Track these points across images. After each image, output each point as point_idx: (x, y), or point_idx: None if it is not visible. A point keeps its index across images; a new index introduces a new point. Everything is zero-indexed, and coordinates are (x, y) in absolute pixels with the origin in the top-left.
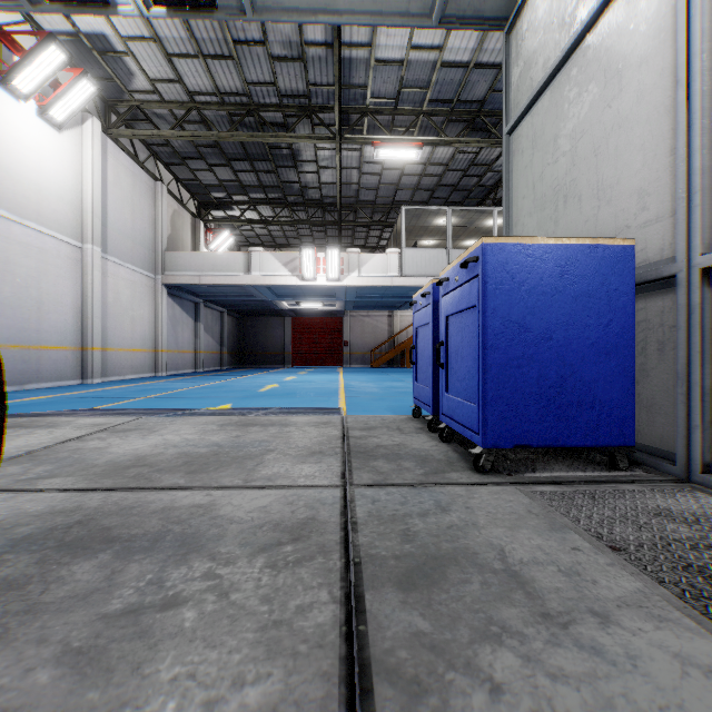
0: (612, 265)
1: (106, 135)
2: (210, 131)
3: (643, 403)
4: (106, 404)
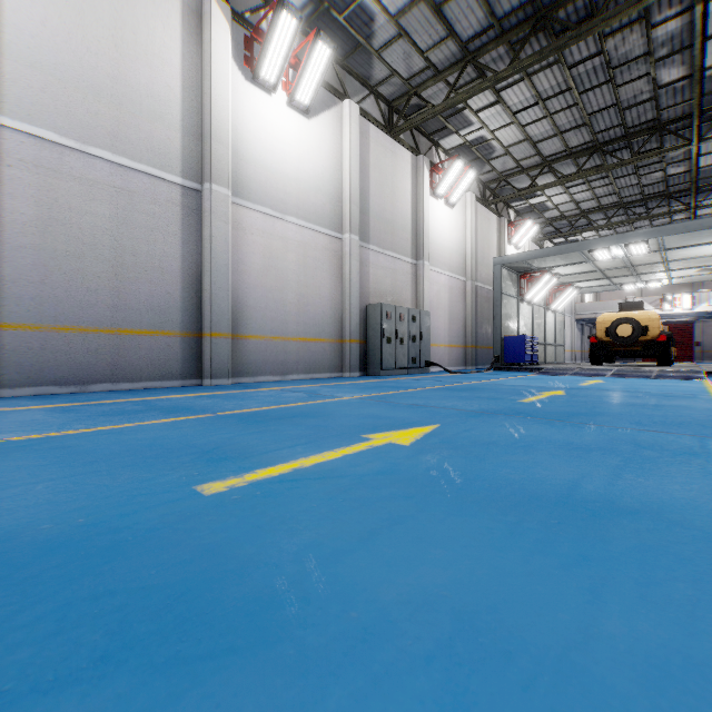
0: None
1: None
2: None
3: None
4: None
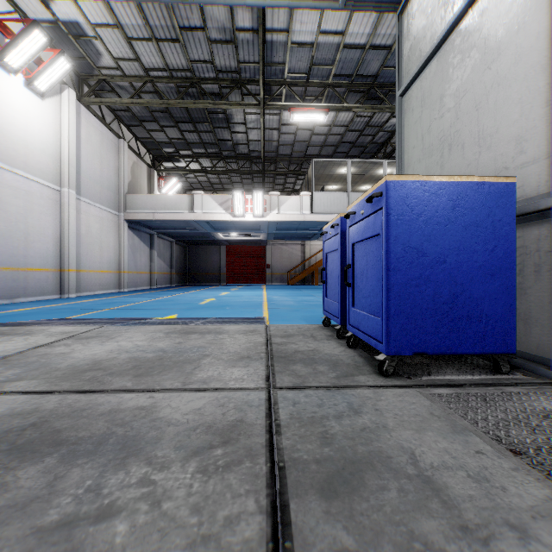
0: (496, 199)
1: (79, 102)
2: (162, 99)
3: (520, 316)
4: (77, 314)
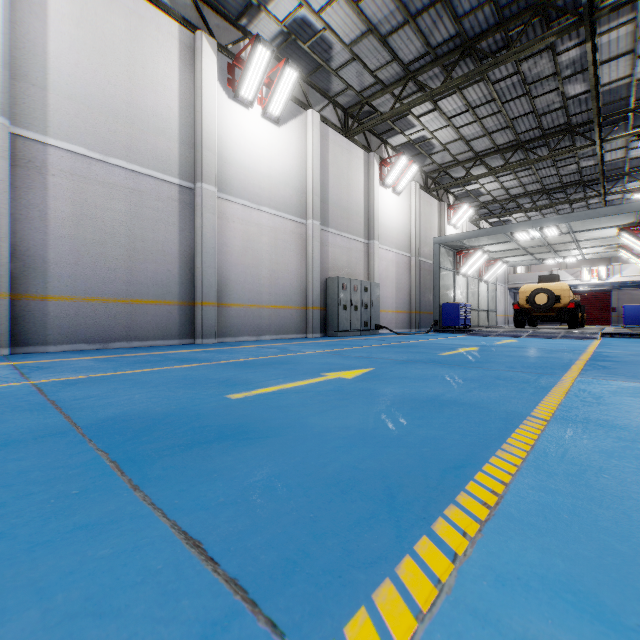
0: None
1: None
2: None
3: None
4: None
